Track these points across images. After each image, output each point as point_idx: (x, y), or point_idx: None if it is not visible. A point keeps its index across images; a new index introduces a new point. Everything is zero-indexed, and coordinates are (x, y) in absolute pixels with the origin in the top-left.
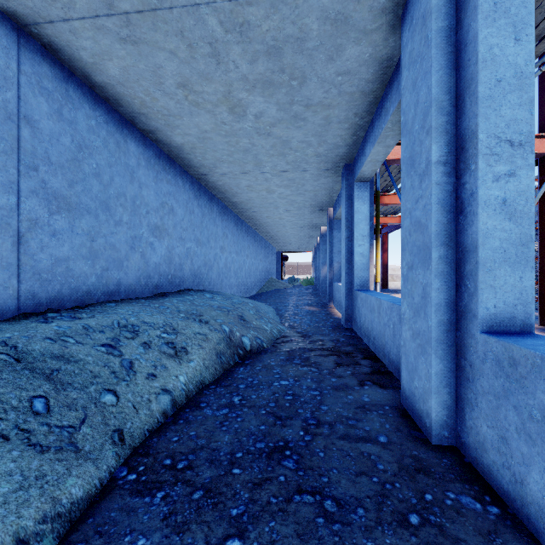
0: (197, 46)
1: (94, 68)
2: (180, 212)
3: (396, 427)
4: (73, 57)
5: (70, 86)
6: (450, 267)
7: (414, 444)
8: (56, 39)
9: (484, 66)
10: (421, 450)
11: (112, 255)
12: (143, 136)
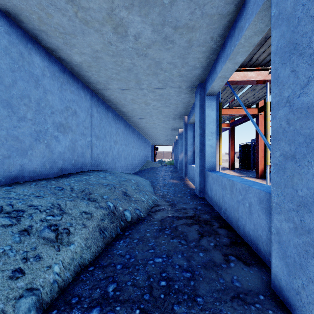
0: None
1: None
2: (82, 115)
3: None
4: None
5: None
6: None
7: None
8: None
9: None
10: None
11: (15, 145)
12: (48, 53)
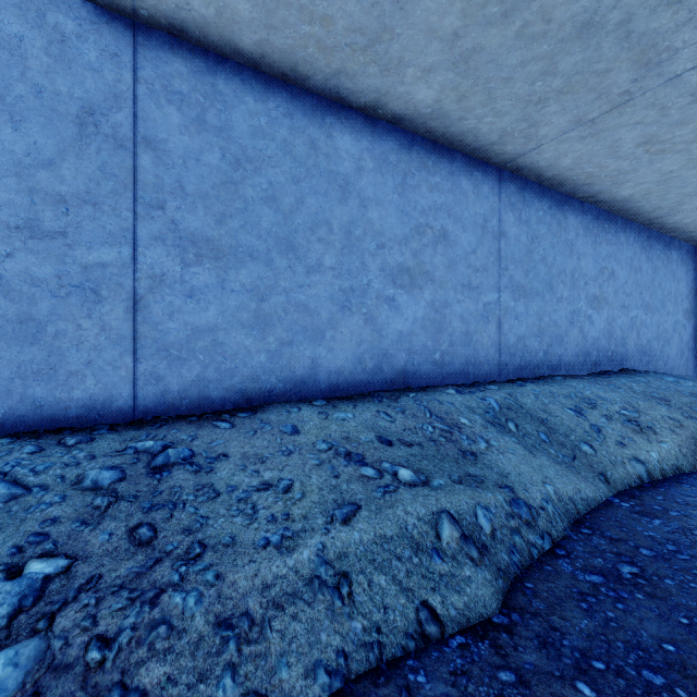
0: (671, 104)
1: (548, 168)
2: (621, 274)
3: None
4: (532, 169)
5: (525, 192)
6: None
7: None
8: (523, 163)
9: None
10: None
11: (554, 332)
12: (581, 204)
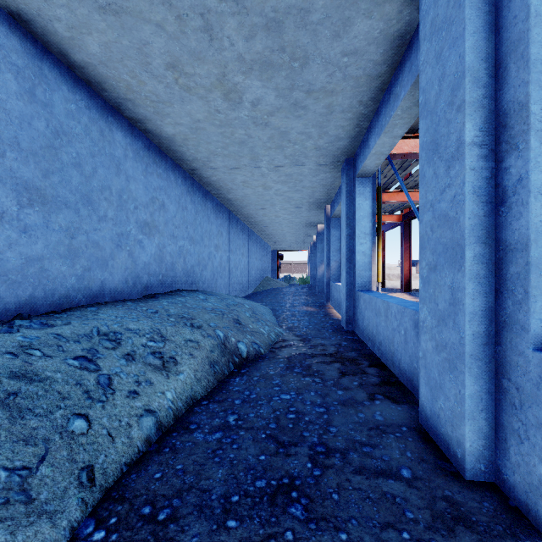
0: (187, 18)
1: (72, 44)
2: (171, 208)
3: (419, 455)
4: (47, 30)
5: (44, 64)
6: (488, 269)
7: (444, 479)
8: (25, 7)
9: (537, 22)
10: (455, 488)
11: (95, 254)
12: (131, 126)
